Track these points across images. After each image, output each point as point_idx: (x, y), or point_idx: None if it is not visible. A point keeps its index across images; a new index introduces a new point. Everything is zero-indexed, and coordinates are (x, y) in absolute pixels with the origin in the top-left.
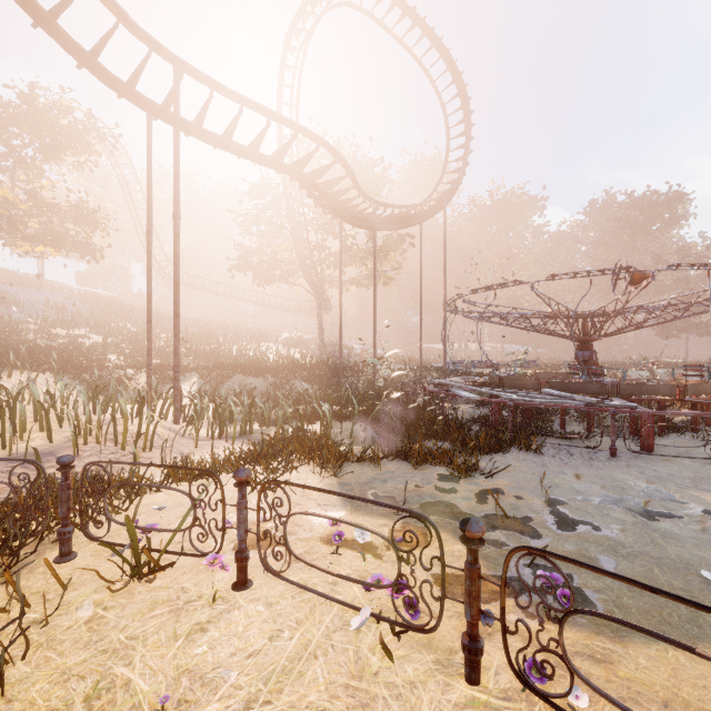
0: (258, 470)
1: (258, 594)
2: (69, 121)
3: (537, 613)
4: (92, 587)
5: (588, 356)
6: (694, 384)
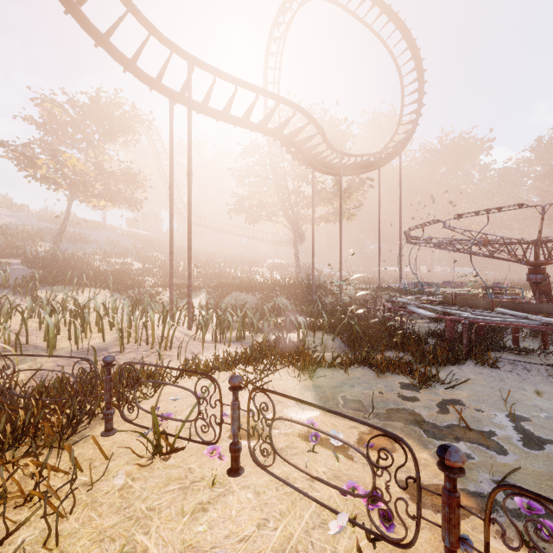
0: (248, 370)
1: (248, 482)
2: (120, 113)
3: None
4: (125, 459)
5: (540, 278)
6: None
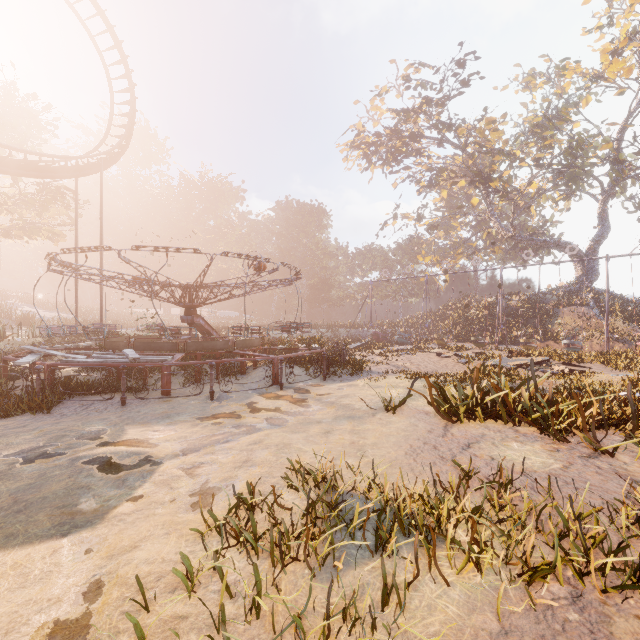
0: None
1: None
2: None
3: None
4: None
5: (191, 319)
6: (243, 340)
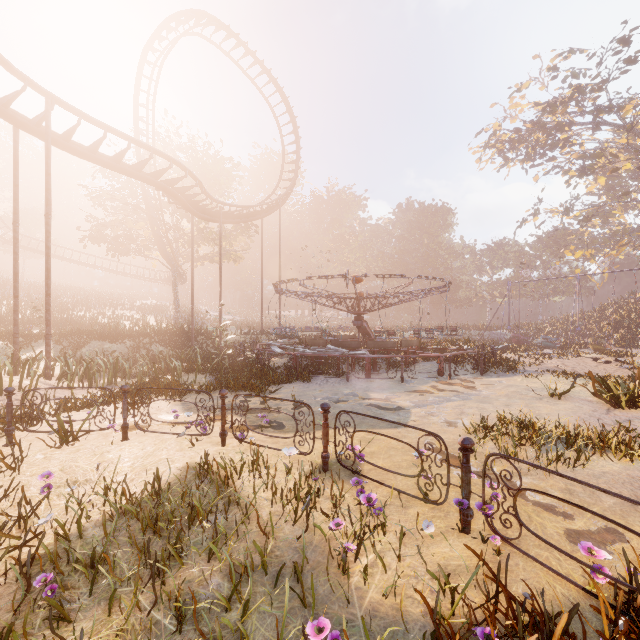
0: None
1: (134, 441)
2: None
3: (240, 414)
4: (37, 451)
5: (360, 324)
6: (406, 341)
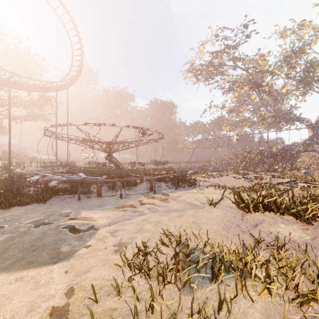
0: None
1: None
2: None
3: None
4: None
5: (110, 159)
6: (135, 169)
